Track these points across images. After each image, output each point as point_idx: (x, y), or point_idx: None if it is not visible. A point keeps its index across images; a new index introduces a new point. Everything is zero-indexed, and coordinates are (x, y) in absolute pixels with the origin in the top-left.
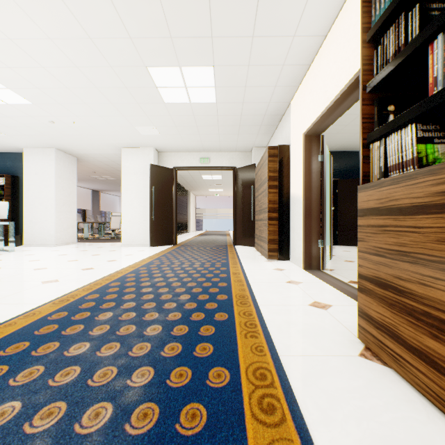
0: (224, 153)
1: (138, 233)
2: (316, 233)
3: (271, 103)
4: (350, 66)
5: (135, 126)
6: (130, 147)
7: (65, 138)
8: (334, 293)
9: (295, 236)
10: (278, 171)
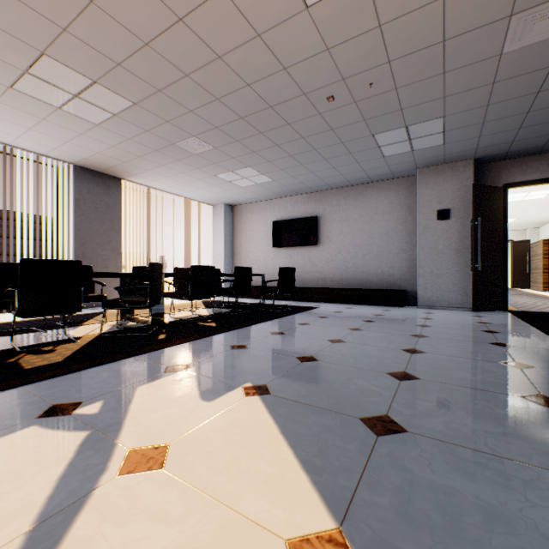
0: None
1: None
2: None
3: (543, 220)
4: None
5: None
6: None
7: None
8: None
9: None
10: (548, 251)
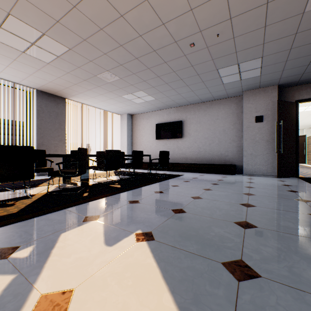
0: None
1: None
2: None
3: None
4: None
5: None
6: None
7: None
8: None
9: None
10: None
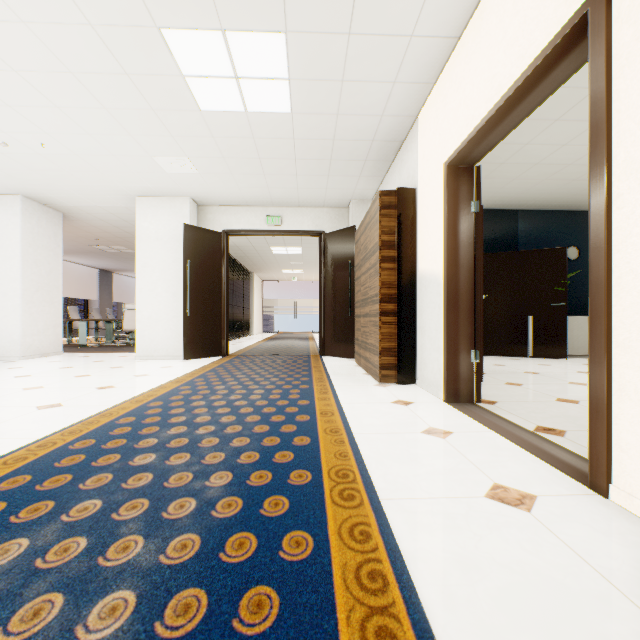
0: (305, 209)
1: (163, 337)
2: (466, 339)
3: (385, 117)
4: (557, 5)
5: (155, 157)
6: (150, 196)
7: (34, 177)
8: (523, 460)
9: (427, 343)
10: (397, 232)
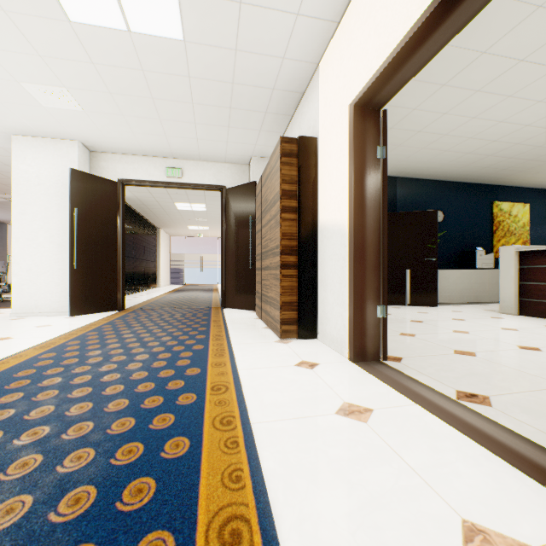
0: (206, 163)
1: (46, 291)
2: (373, 293)
3: (286, 60)
4: None
5: (23, 83)
6: (30, 136)
7: None
8: (473, 457)
9: (330, 297)
10: (298, 182)
